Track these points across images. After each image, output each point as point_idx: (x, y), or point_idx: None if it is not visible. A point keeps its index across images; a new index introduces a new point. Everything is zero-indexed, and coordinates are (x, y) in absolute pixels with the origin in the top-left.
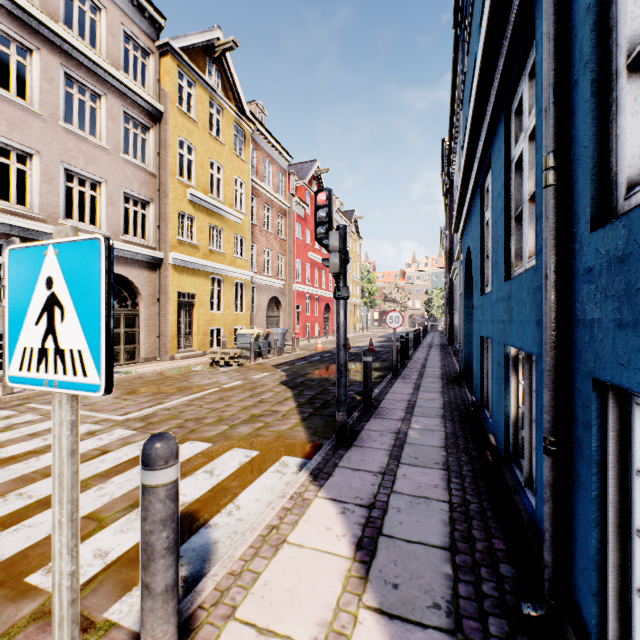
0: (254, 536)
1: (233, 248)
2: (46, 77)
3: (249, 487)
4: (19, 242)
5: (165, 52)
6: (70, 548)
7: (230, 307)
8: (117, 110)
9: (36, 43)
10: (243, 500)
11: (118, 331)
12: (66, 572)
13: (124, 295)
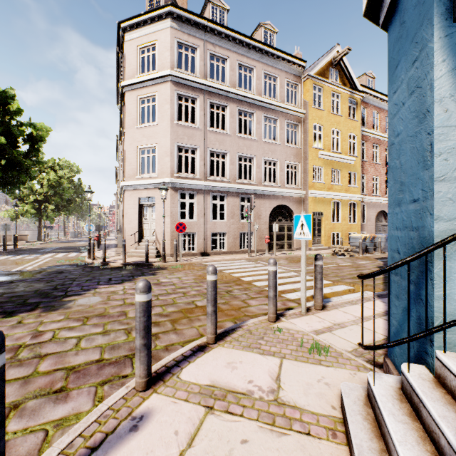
0: (346, 300)
1: (347, 181)
2: (257, 122)
3: (347, 295)
4: (253, 197)
5: (306, 80)
6: (305, 267)
7: (345, 219)
8: (283, 123)
9: (254, 109)
10: (344, 297)
11: (284, 233)
12: (304, 271)
13: (285, 215)
